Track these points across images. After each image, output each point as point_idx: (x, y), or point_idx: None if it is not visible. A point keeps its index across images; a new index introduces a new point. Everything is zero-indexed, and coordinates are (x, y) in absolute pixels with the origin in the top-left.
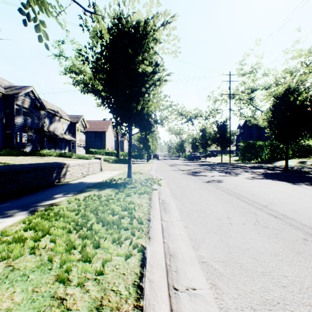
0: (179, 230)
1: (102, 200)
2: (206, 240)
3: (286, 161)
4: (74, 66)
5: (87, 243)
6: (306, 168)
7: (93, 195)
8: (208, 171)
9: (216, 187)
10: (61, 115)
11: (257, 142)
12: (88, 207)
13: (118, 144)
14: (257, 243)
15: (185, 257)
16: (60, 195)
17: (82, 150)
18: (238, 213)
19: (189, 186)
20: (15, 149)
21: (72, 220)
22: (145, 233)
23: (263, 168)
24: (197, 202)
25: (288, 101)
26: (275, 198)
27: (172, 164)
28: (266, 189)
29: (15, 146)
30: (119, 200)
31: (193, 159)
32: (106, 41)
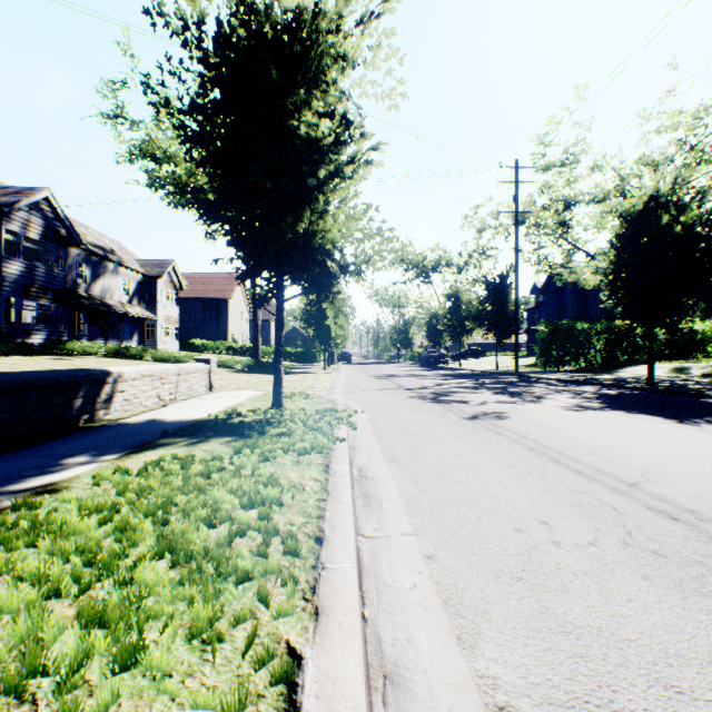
0: (409, 570)
1: (191, 472)
2: (498, 609)
3: (649, 366)
4: (152, 143)
5: (98, 645)
6: (694, 384)
7: (173, 457)
8: (470, 392)
9: (495, 431)
10: (120, 260)
11: (578, 323)
12: (146, 498)
13: (256, 328)
14: (657, 620)
15: (435, 684)
16: (81, 457)
17: (171, 342)
18: (570, 507)
19: (427, 430)
20: (4, 340)
21: (78, 547)
22: (303, 594)
23: (596, 383)
24: (452, 475)
25: (655, 227)
26: (651, 460)
27: (384, 374)
28: (622, 437)
29: (5, 330)
30: (240, 474)
31: (432, 363)
32: (214, 54)
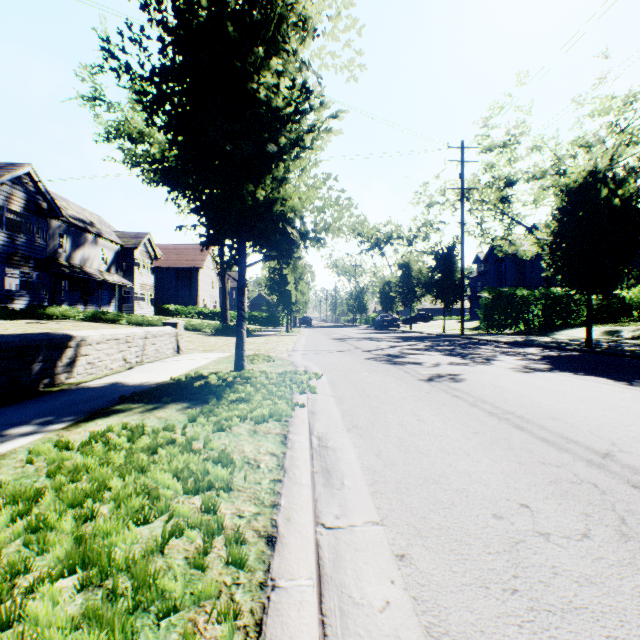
0: (379, 577)
1: (138, 446)
2: None
3: (588, 329)
4: (128, 123)
5: None
6: (628, 346)
7: (123, 427)
8: (423, 353)
9: (452, 394)
10: (99, 231)
11: (518, 290)
12: (80, 480)
13: (224, 294)
14: None
15: None
16: (26, 427)
17: (146, 307)
18: (548, 485)
19: (386, 393)
20: None
21: None
22: (244, 635)
23: (537, 345)
24: (416, 444)
25: (593, 200)
26: (616, 426)
27: (341, 336)
28: (578, 400)
29: None
30: (189, 448)
31: (385, 327)
32: (174, 17)
